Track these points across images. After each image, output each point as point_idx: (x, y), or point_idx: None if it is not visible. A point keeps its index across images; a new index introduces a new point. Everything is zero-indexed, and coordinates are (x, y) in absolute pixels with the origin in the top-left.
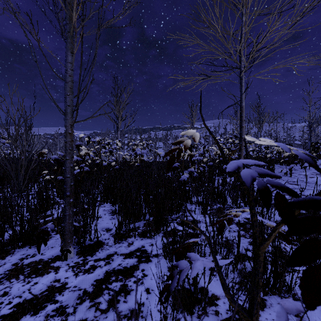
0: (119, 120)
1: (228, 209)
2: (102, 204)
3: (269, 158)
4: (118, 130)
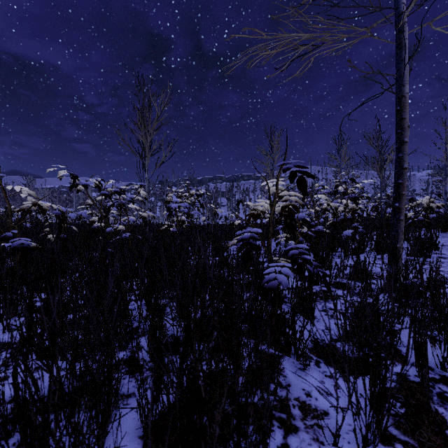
0: (146, 151)
1: (443, 395)
2: (4, 366)
3: (414, 219)
4: (145, 169)
